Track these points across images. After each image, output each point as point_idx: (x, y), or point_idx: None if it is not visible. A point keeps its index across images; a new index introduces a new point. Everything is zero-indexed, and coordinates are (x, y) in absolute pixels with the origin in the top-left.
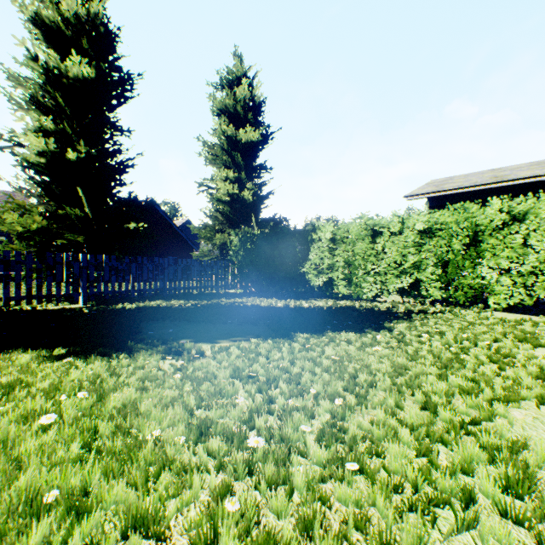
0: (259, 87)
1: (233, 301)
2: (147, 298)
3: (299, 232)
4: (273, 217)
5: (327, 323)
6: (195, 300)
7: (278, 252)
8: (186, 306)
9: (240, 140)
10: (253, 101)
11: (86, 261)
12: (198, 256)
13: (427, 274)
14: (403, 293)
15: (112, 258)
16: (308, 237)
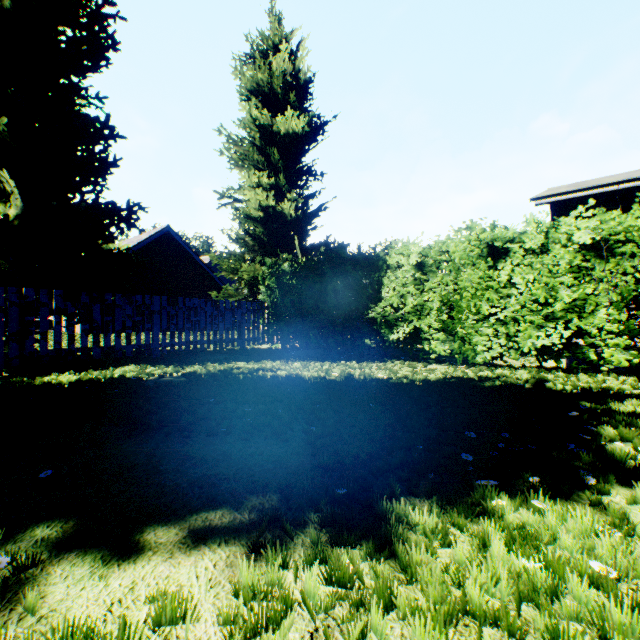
0: (305, 56)
1: (256, 368)
2: (121, 360)
3: (364, 256)
4: (325, 242)
5: (451, 435)
6: (196, 363)
7: (332, 288)
8: (173, 376)
9: (278, 131)
10: (296, 79)
11: (2, 299)
12: (220, 297)
13: (599, 321)
14: (546, 353)
15: (56, 294)
16: (380, 263)
